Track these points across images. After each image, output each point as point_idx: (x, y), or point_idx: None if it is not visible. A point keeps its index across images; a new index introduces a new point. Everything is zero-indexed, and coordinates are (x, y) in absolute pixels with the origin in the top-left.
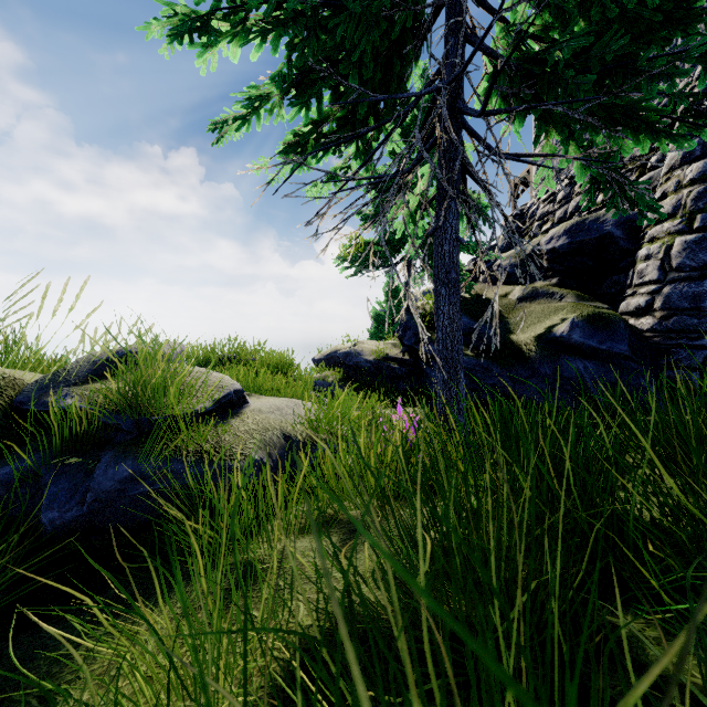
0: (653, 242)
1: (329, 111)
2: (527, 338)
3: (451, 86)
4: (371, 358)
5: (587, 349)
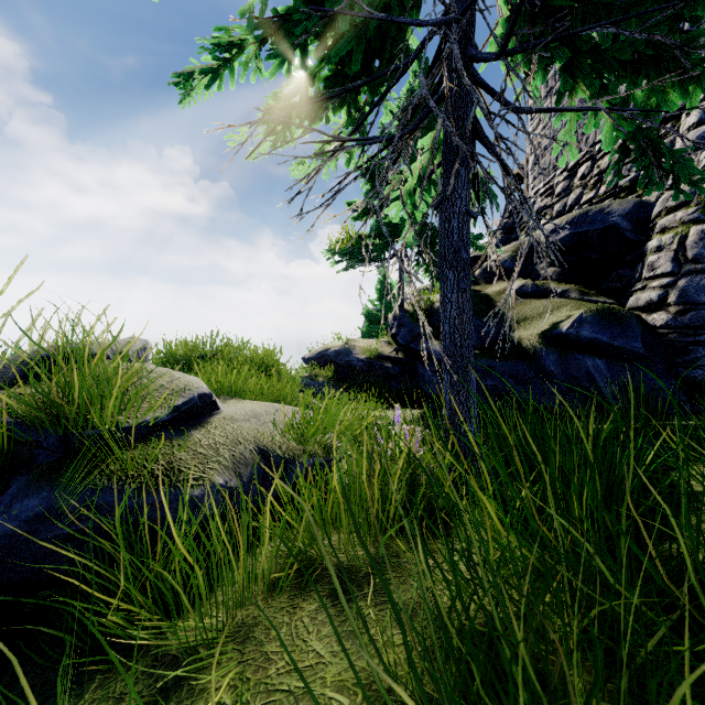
0: (664, 232)
1: (315, 68)
2: (530, 335)
3: (462, 23)
4: (363, 357)
5: (597, 347)
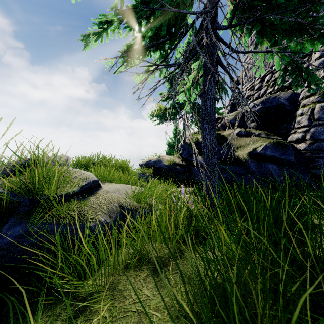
0: (304, 107)
1: (145, 32)
2: (243, 154)
3: (211, 12)
4: (167, 164)
5: (273, 159)
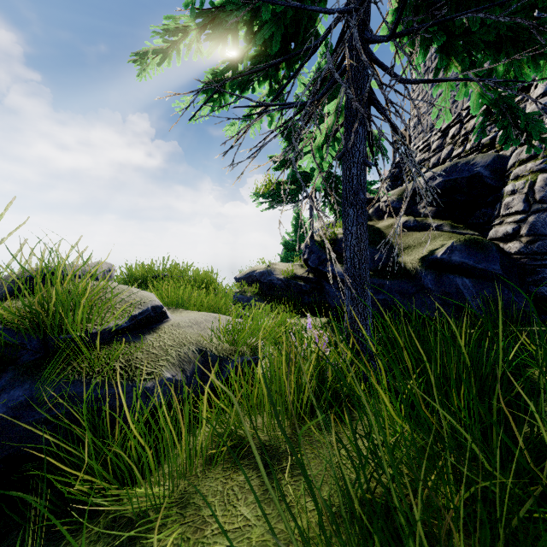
0: (517, 179)
1: (244, 49)
2: (412, 260)
3: (360, 12)
4: (282, 277)
5: (465, 269)
